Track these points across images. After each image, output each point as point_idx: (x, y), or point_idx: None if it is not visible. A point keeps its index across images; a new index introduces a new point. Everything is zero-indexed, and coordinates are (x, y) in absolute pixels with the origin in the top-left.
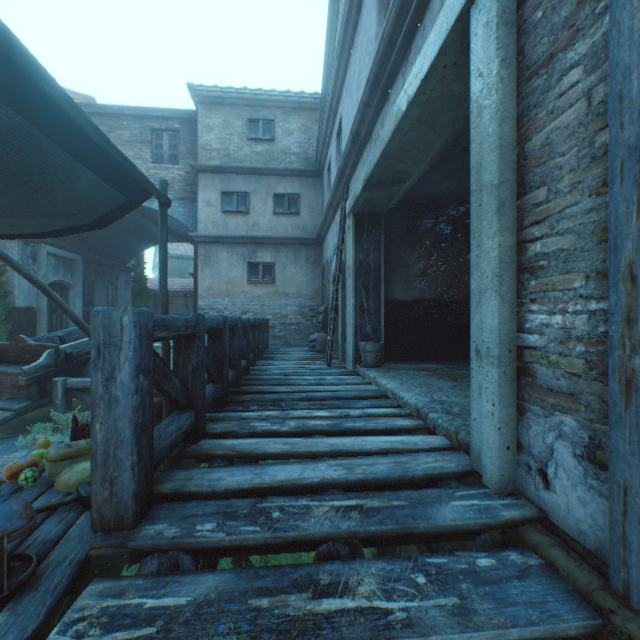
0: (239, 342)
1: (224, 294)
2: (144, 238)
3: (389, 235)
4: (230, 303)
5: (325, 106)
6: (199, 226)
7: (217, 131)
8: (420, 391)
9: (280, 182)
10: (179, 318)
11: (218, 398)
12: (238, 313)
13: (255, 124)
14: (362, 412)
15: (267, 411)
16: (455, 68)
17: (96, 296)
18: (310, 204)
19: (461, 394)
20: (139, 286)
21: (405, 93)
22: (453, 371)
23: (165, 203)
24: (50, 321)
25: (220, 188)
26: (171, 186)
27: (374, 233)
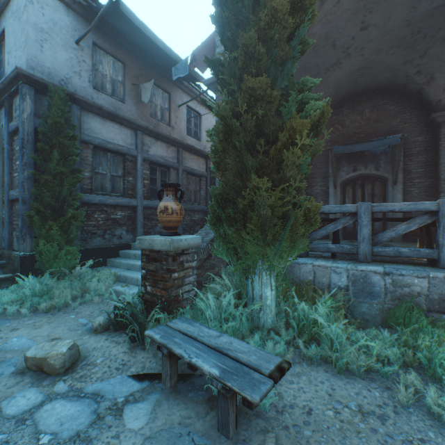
0: None
1: None
2: None
3: None
4: None
5: None
6: None
7: None
8: None
9: None
10: None
11: None
12: None
13: None
14: None
15: None
16: None
17: None
18: None
19: None
20: None
21: None
22: None
23: None
24: None
25: None
26: None
27: None
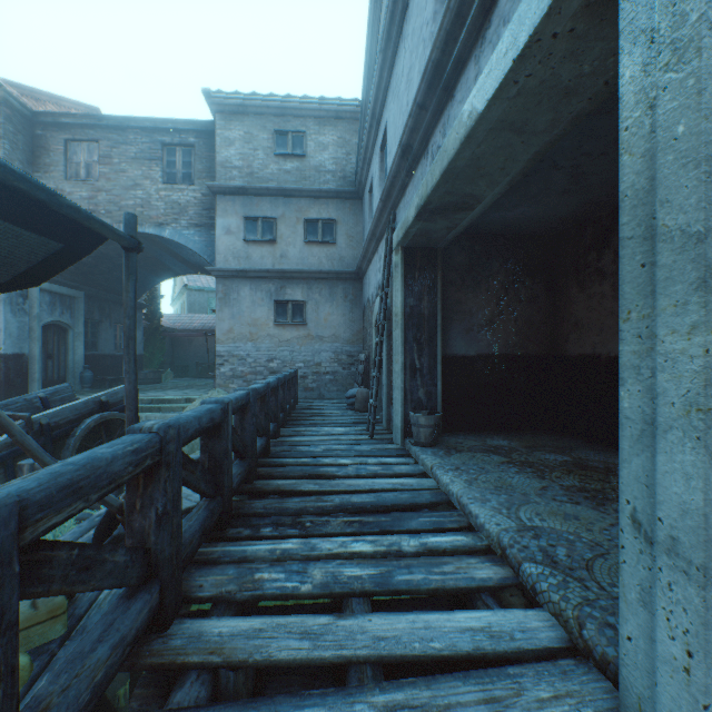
0: (252, 423)
1: (247, 338)
2: (157, 270)
3: (447, 274)
4: (254, 349)
5: (366, 114)
6: (217, 258)
7: (238, 145)
8: (499, 503)
9: (313, 205)
10: (117, 457)
11: (213, 524)
12: (263, 360)
13: (283, 137)
14: (420, 544)
15: (284, 540)
16: (570, 38)
17: (101, 338)
18: (348, 231)
19: (558, 511)
20: (153, 324)
21: (484, 83)
22: (533, 455)
23: (131, 247)
24: (45, 369)
25: (242, 213)
26: (185, 210)
27: (428, 272)
